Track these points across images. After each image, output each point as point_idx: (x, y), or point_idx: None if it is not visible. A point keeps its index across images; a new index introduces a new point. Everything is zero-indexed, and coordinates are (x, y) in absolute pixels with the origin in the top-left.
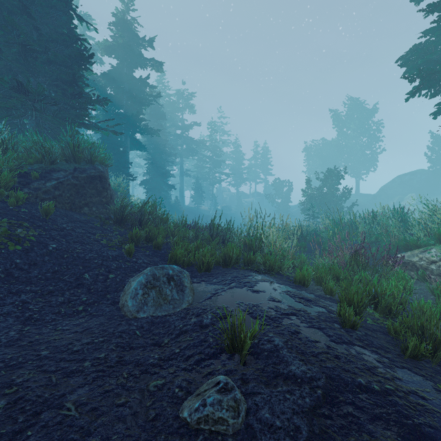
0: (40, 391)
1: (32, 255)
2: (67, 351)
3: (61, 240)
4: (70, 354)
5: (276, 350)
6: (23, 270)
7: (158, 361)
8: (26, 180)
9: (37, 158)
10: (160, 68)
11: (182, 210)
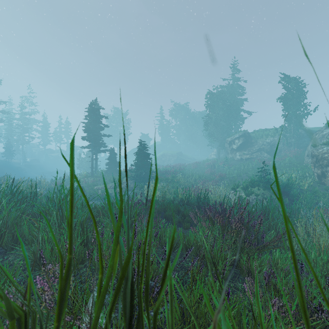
0: None
1: None
2: None
3: None
4: None
5: None
6: None
7: None
8: None
9: None
10: None
11: None
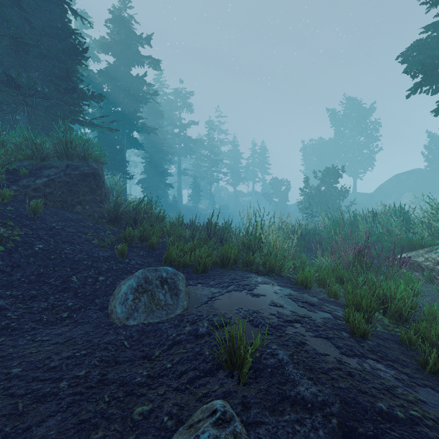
0: (1, 423)
1: (15, 257)
2: (43, 368)
3: (49, 239)
4: (46, 372)
5: (281, 366)
6: (4, 273)
7: (147, 379)
8: (15, 177)
9: (27, 155)
10: (158, 66)
11: (179, 209)
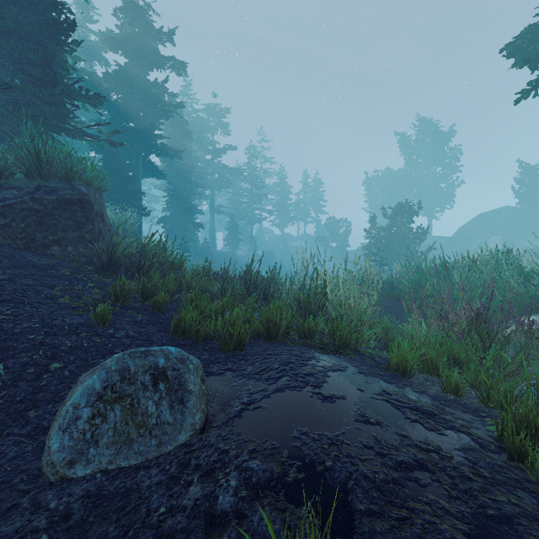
0: None
1: None
2: None
3: None
4: None
5: None
6: None
7: None
8: None
9: None
10: (183, 70)
11: (212, 256)
